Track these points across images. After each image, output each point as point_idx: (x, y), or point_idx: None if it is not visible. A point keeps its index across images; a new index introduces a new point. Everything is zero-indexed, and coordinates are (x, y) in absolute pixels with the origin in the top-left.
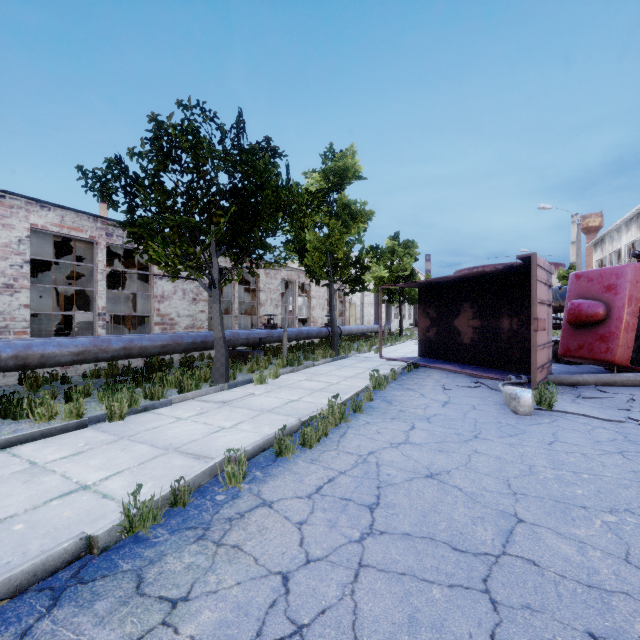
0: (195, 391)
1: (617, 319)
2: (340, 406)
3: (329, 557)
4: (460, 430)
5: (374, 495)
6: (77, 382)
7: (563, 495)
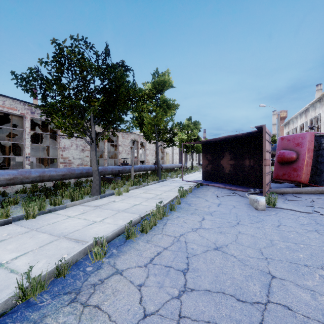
0: (80, 200)
1: (302, 160)
2: (163, 207)
3: (159, 311)
4: (229, 220)
5: (185, 263)
6: (12, 196)
7: (293, 258)
